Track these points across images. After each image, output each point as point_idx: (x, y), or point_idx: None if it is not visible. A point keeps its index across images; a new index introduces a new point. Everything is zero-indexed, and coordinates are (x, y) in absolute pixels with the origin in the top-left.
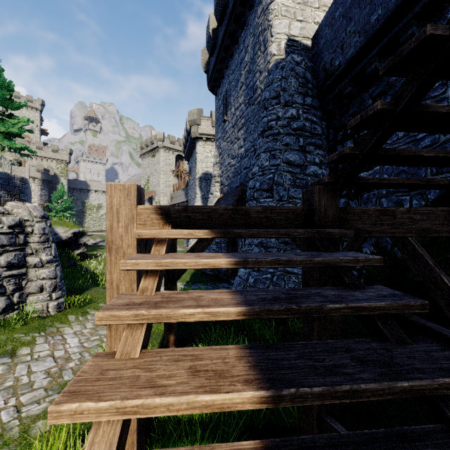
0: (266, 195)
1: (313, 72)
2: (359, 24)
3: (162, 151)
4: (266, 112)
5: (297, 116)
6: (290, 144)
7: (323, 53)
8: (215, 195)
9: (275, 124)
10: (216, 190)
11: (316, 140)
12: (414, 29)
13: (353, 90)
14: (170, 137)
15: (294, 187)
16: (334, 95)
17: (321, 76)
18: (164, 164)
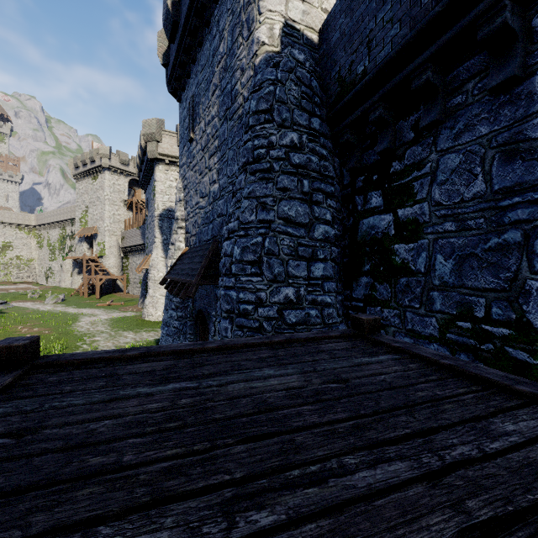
0: (252, 270)
1: (321, 81)
2: (401, 7)
3: (108, 172)
4: (251, 132)
5: (299, 145)
6: (289, 189)
7: (337, 54)
8: (178, 247)
9: (265, 153)
10: (180, 239)
11: (327, 186)
12: (508, 15)
13: (385, 114)
14: (120, 154)
15: (295, 259)
16: (354, 120)
17: (334, 89)
18: (112, 190)
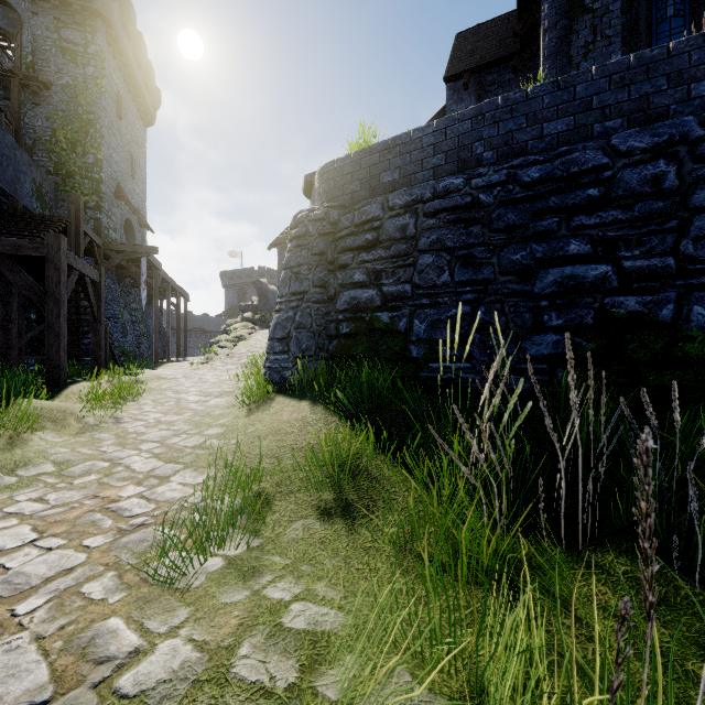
0: None
1: None
2: None
3: None
4: None
5: None
6: None
7: None
8: None
9: None
10: None
11: None
12: None
13: None
14: None
15: None
16: None
17: None
18: None
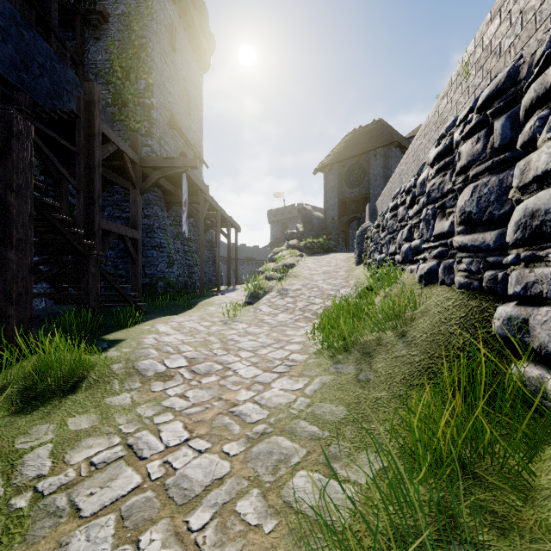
0: None
1: None
2: None
3: None
4: None
5: None
6: None
7: None
8: None
9: None
10: None
11: None
12: None
13: None
14: None
15: None
16: None
17: None
18: None
